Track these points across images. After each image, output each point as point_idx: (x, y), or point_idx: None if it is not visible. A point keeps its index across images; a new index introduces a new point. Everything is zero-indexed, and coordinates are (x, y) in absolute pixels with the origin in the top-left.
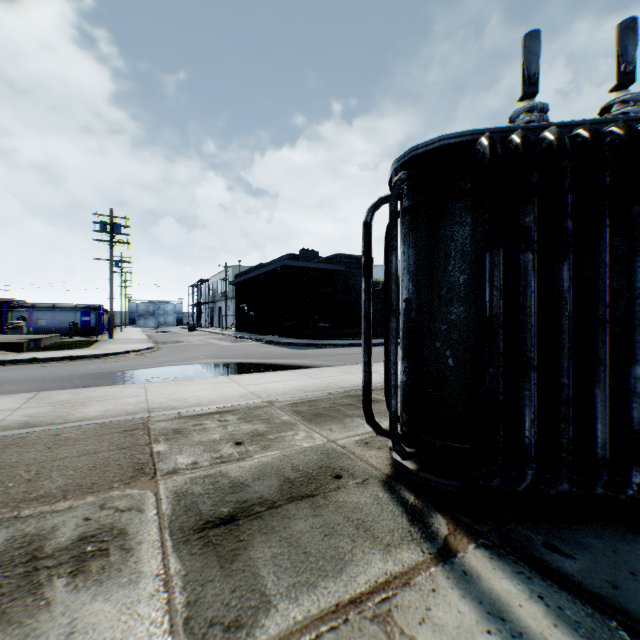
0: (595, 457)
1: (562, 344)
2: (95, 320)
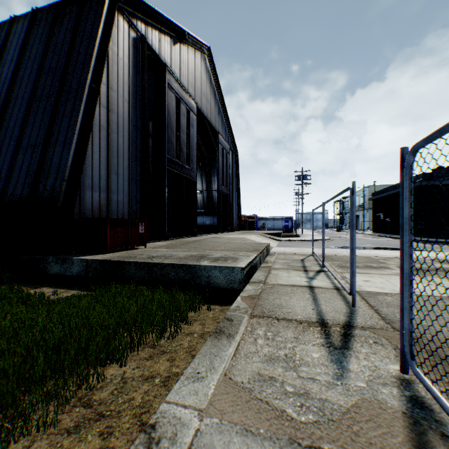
0: None
1: None
2: (290, 224)
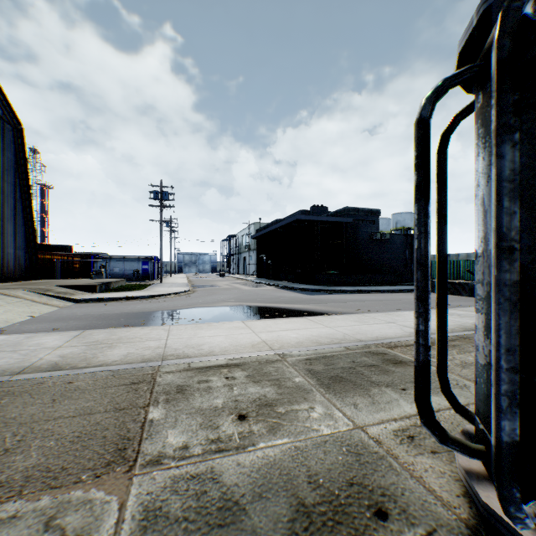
0: None
1: None
2: (151, 268)
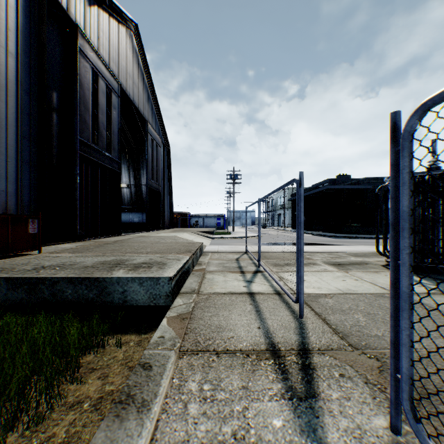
0: (436, 253)
1: (426, 227)
2: (222, 222)
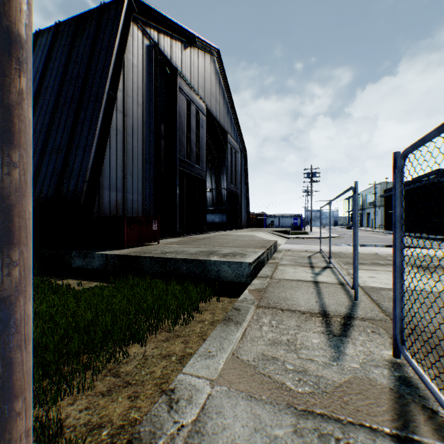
0: None
1: None
2: (299, 222)
